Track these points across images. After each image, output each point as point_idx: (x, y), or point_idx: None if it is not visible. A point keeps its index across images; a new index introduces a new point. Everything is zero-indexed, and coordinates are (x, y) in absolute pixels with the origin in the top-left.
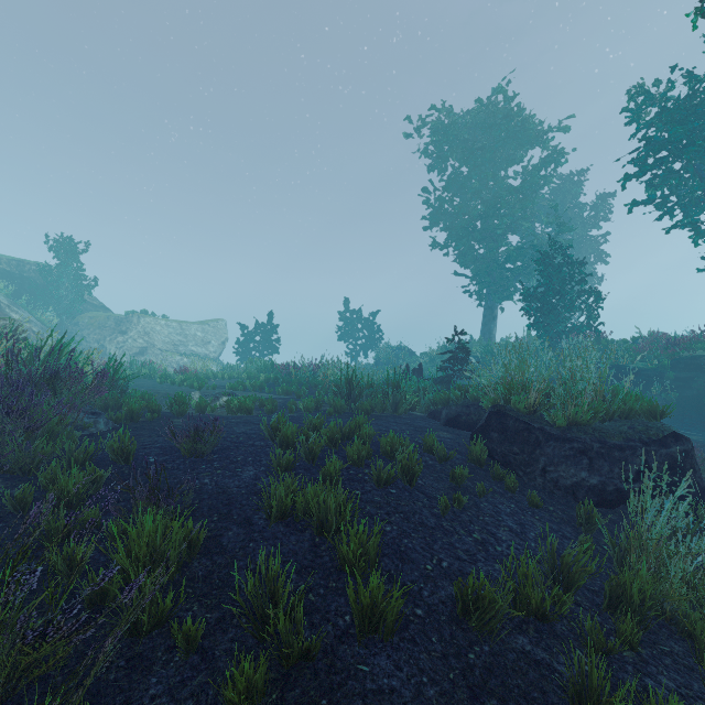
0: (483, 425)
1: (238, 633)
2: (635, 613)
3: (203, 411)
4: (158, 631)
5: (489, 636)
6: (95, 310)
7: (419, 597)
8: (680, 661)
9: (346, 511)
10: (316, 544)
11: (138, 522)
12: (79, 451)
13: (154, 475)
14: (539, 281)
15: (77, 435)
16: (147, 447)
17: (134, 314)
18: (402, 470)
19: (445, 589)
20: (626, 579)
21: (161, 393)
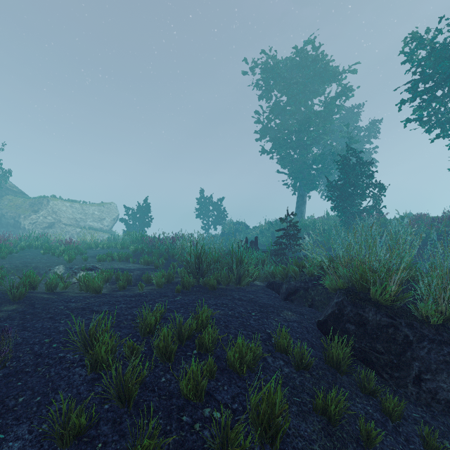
0: (334, 313)
1: None
2: None
3: (53, 289)
4: None
5: None
6: (15, 194)
7: None
8: None
9: None
10: None
11: None
12: None
13: None
14: (340, 176)
15: None
16: None
17: (45, 198)
18: (259, 422)
19: None
20: None
21: (29, 267)
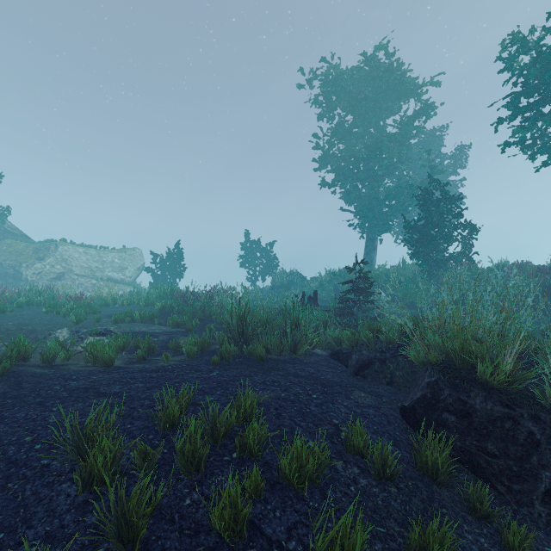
0: (426, 398)
1: None
2: None
3: (50, 361)
4: None
5: None
6: (15, 238)
7: None
8: None
9: None
10: None
11: None
12: None
13: None
14: (420, 214)
15: None
16: None
17: (53, 242)
18: None
19: None
20: None
21: (24, 330)
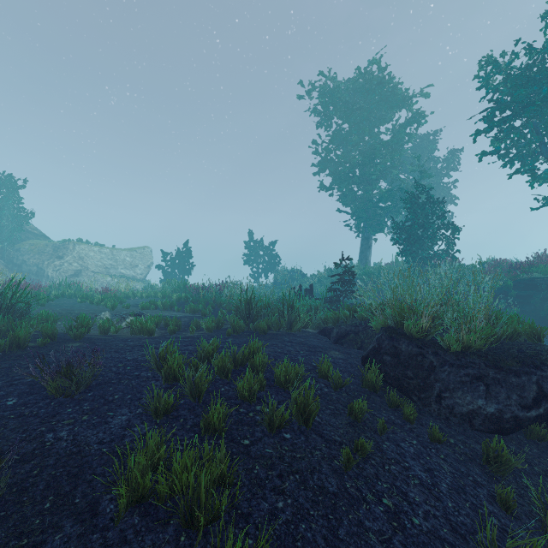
0: (375, 348)
1: None
2: None
3: (106, 332)
4: None
5: None
6: (36, 238)
7: None
8: None
9: (222, 500)
10: None
11: None
12: None
13: None
14: (407, 216)
15: None
16: (14, 384)
17: (70, 242)
18: (297, 409)
19: None
20: None
21: (73, 313)
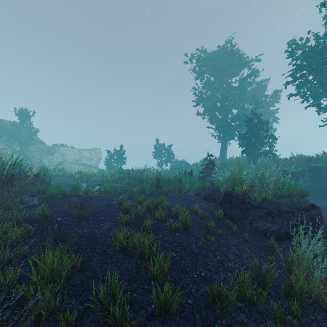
0: (221, 200)
1: (95, 317)
2: (297, 299)
3: (87, 193)
4: (52, 317)
5: (225, 314)
6: (38, 143)
7: (190, 293)
8: (321, 324)
9: (153, 247)
10: (138, 264)
11: (45, 256)
12: (21, 216)
13: (57, 229)
14: (246, 131)
15: (21, 207)
16: (57, 213)
17: (57, 145)
18: (182, 224)
19: (203, 288)
20: (293, 282)
21: (67, 184)
